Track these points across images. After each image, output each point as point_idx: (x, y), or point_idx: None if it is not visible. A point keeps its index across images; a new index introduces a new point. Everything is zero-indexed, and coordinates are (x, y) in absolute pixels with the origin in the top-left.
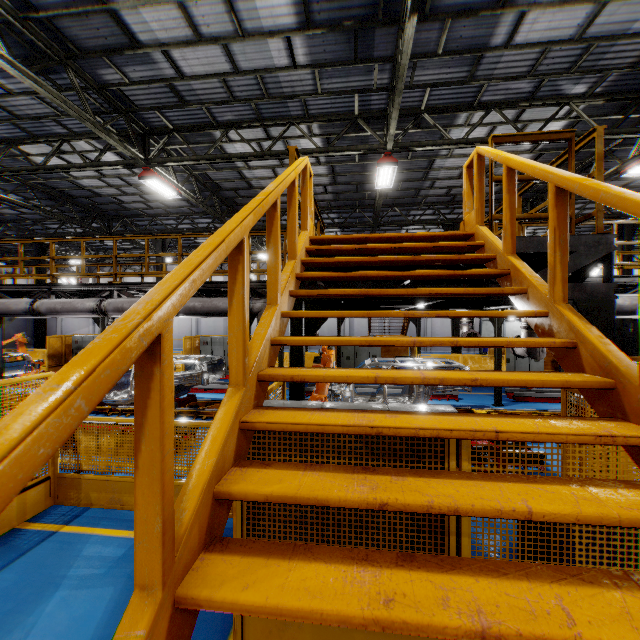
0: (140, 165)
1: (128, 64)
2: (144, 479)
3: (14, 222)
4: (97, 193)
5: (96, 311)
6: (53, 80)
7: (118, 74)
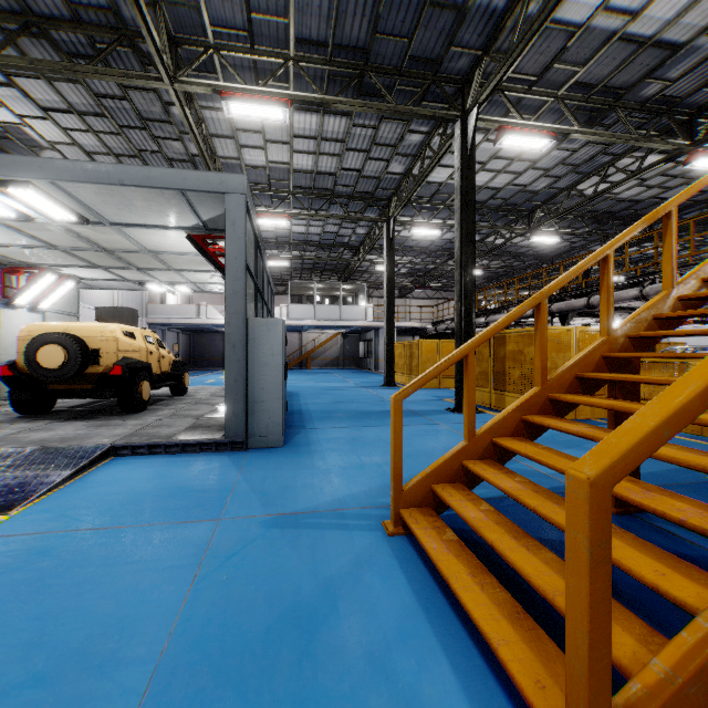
0: (683, 152)
1: (668, 69)
2: (664, 257)
3: (565, 253)
4: (637, 200)
5: (638, 297)
6: (603, 124)
7: (658, 84)
